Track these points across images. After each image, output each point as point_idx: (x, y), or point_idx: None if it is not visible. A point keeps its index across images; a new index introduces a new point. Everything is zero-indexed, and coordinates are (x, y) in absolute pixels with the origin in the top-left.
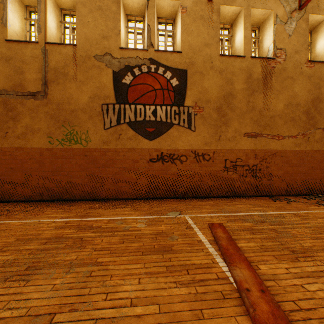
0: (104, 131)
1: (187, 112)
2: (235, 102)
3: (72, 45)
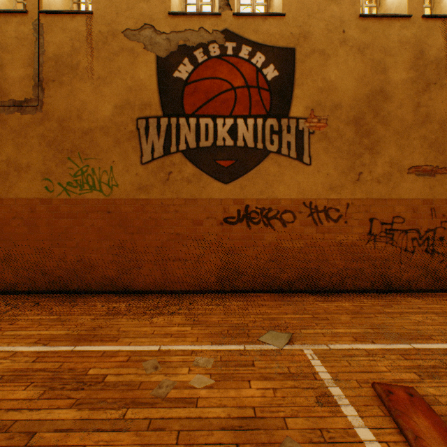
0: (141, 168)
1: (295, 129)
2: (391, 106)
3: (84, 14)
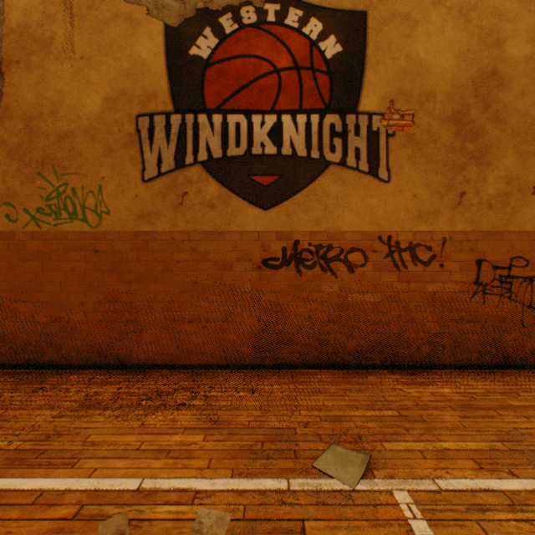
0: (143, 187)
1: (367, 129)
2: (508, 94)
3: None
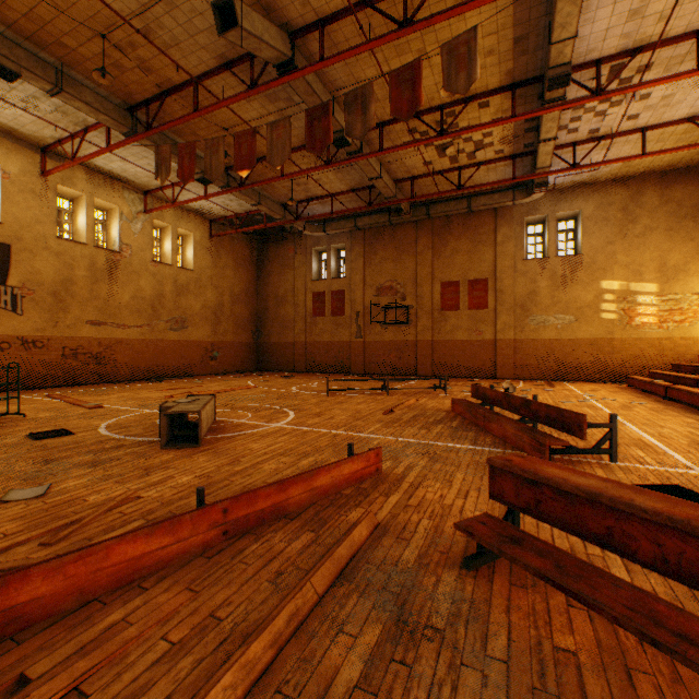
0: None
1: (12, 293)
2: (77, 288)
3: None
